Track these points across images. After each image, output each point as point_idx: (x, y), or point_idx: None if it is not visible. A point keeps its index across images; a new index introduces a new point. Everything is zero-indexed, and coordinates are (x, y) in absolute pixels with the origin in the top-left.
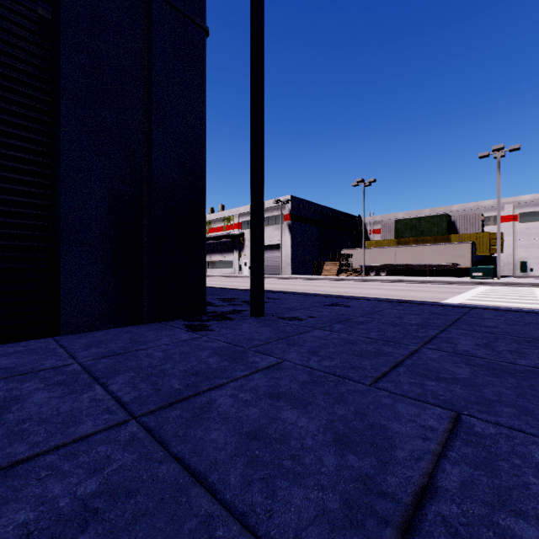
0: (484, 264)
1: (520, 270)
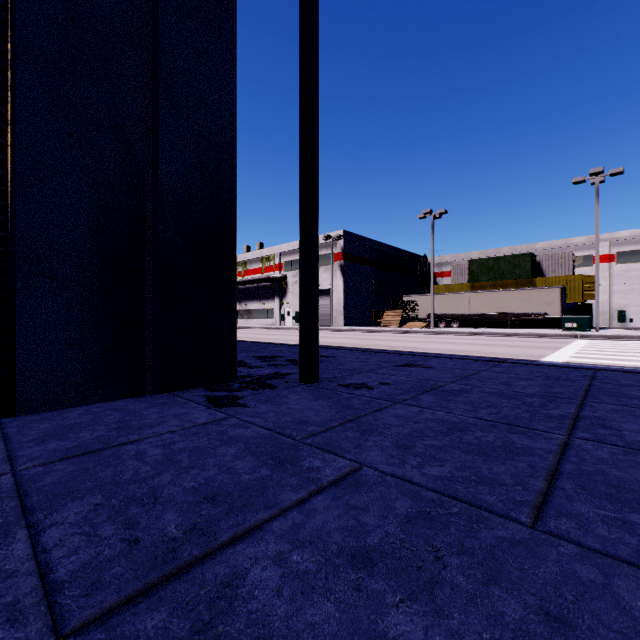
0: (576, 313)
1: (617, 321)
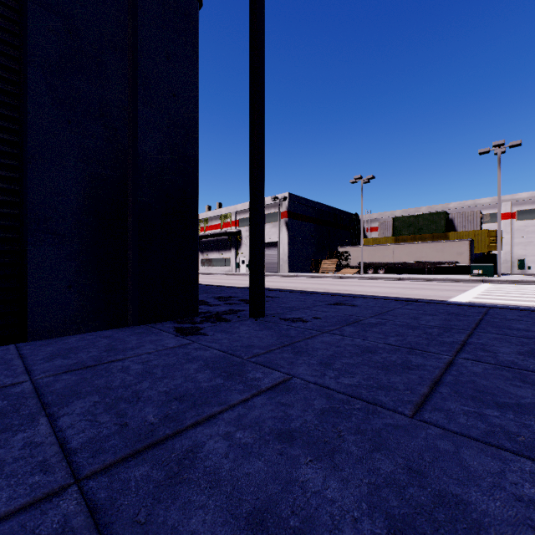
0: (483, 261)
1: (517, 268)
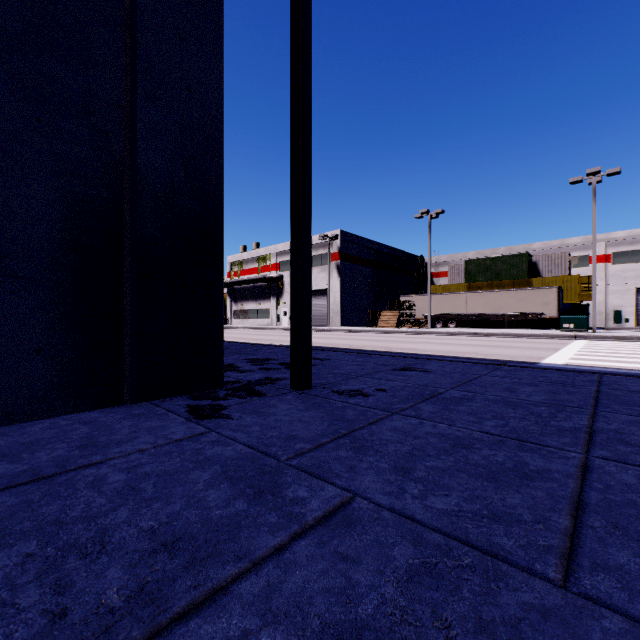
0: (573, 313)
1: (613, 321)
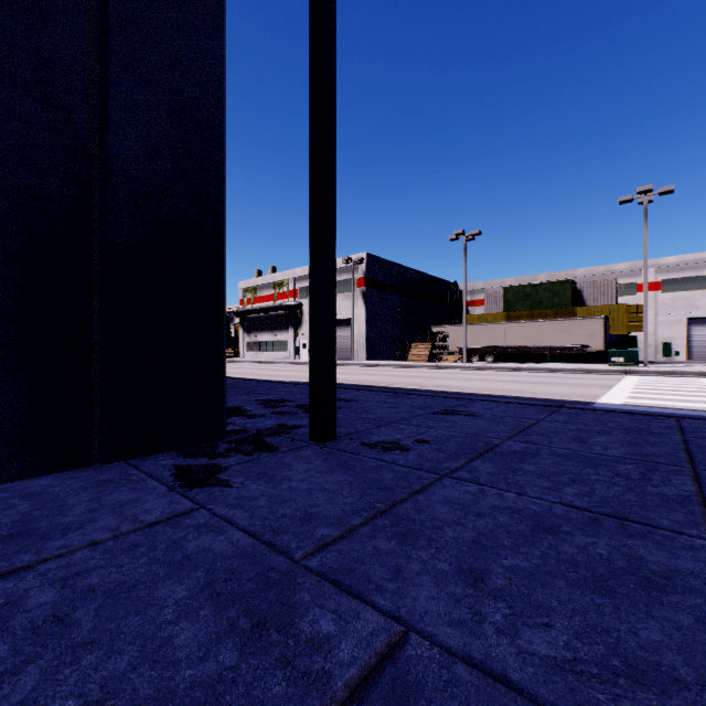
0: (620, 345)
1: (662, 354)
